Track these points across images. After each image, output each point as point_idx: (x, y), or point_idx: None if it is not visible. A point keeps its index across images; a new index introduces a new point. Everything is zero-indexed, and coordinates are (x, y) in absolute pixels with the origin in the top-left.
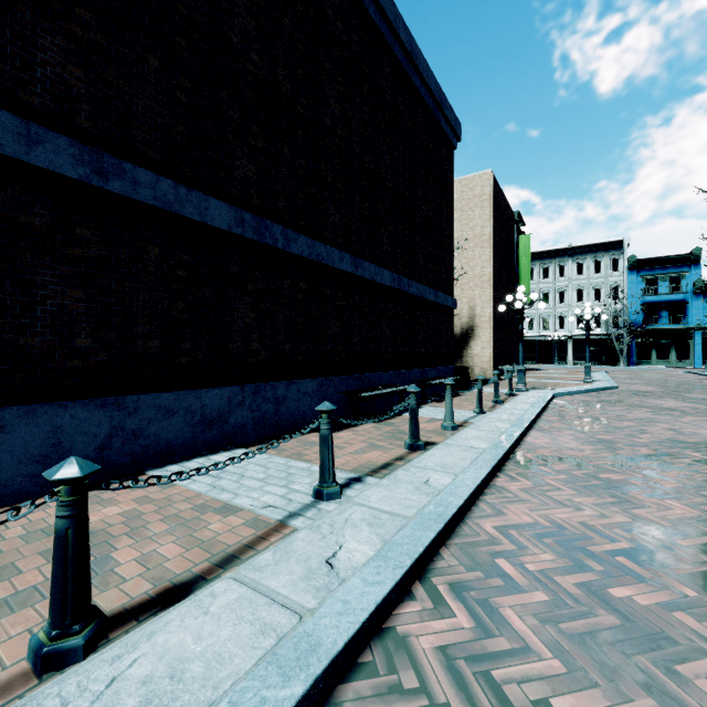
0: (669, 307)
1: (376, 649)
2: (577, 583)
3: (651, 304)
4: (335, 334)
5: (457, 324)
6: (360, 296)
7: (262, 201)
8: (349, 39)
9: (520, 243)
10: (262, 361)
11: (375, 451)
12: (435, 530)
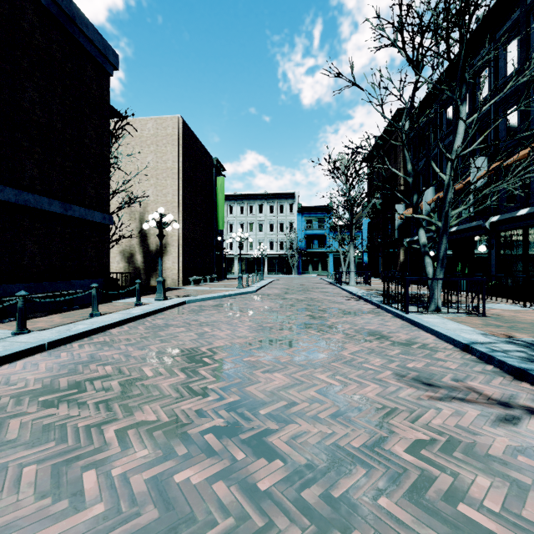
0: (318, 238)
1: None
2: None
3: (309, 235)
4: None
5: (153, 241)
6: None
7: None
8: None
9: (218, 183)
10: None
11: None
12: None
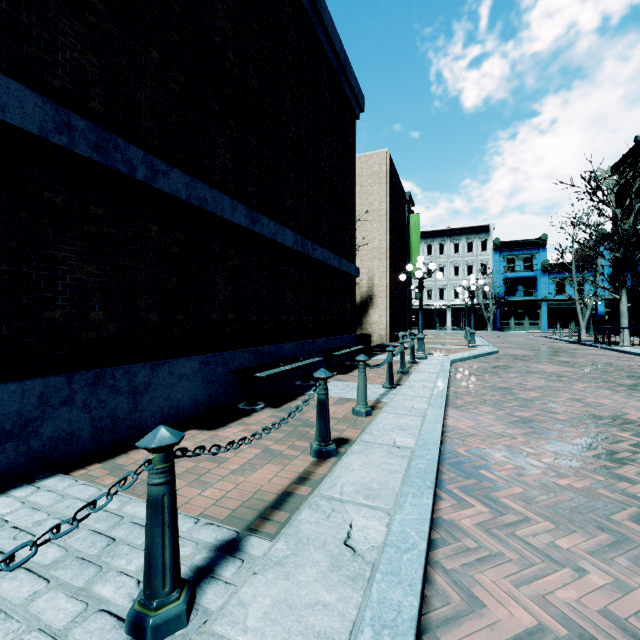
0: (524, 282)
1: None
2: None
3: (510, 279)
4: (225, 299)
5: (358, 293)
6: (258, 256)
7: (110, 109)
8: None
9: (411, 221)
10: (110, 336)
11: (269, 463)
12: None
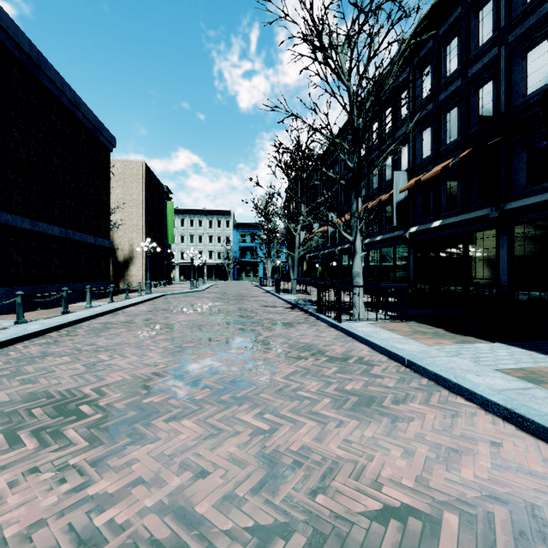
0: (251, 250)
1: (40, 337)
2: (101, 326)
3: (243, 247)
4: (18, 263)
5: (121, 254)
6: (37, 242)
7: None
8: (28, 97)
9: (168, 206)
10: None
11: (44, 315)
12: (63, 323)
